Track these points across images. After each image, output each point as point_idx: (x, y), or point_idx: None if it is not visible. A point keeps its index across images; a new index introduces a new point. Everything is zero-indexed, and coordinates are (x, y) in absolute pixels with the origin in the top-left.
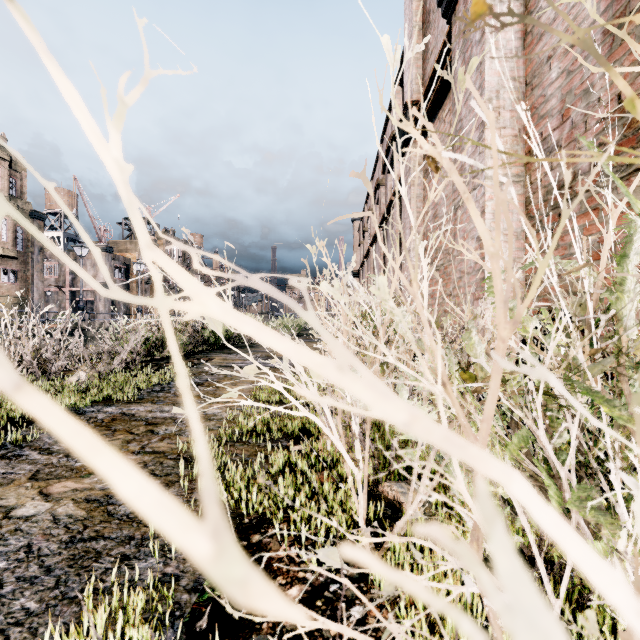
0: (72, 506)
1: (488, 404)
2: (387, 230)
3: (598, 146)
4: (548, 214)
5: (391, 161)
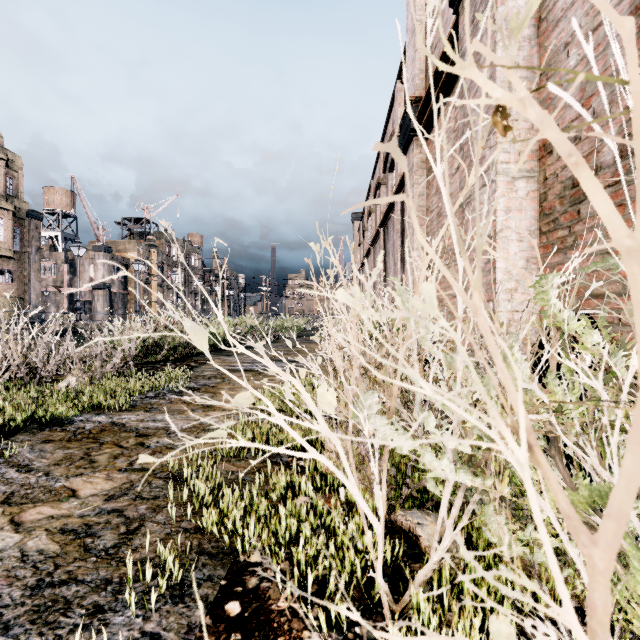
0: (45, 538)
1: (619, 492)
2: (388, 230)
3: (624, 137)
4: (565, 211)
5: (392, 160)
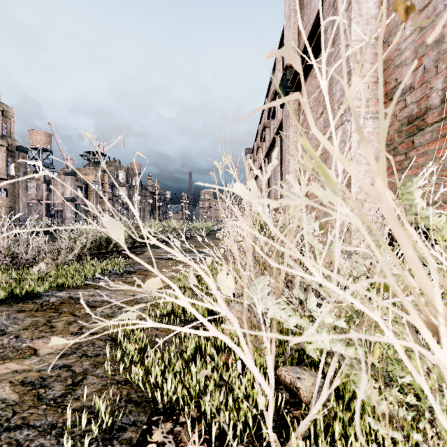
0: (8, 389)
1: None
2: (271, 159)
3: None
4: (402, 142)
5: (274, 110)
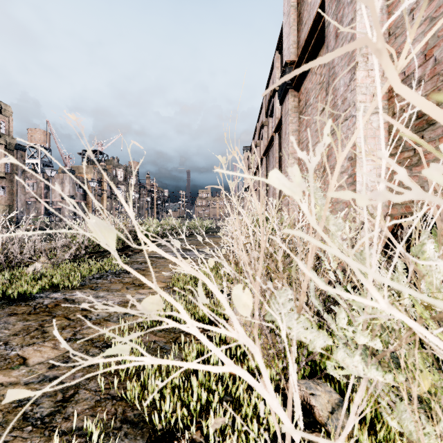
0: None
1: None
2: (269, 157)
3: None
4: None
5: (272, 108)
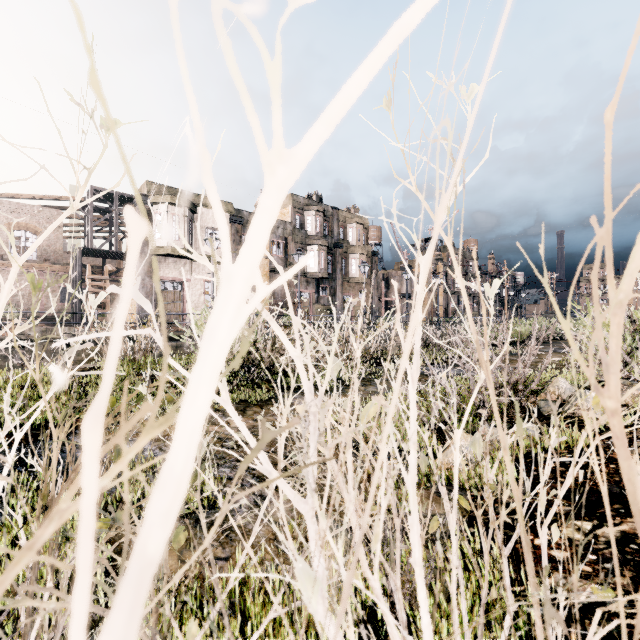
0: None
1: None
2: None
3: None
4: None
5: None
